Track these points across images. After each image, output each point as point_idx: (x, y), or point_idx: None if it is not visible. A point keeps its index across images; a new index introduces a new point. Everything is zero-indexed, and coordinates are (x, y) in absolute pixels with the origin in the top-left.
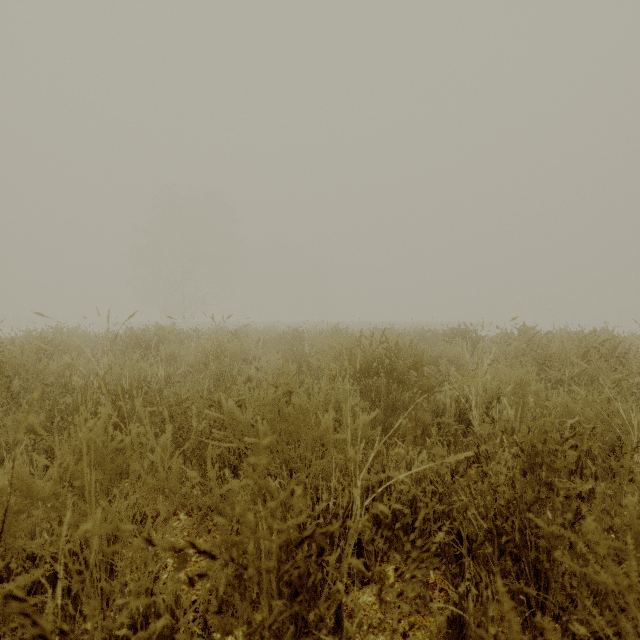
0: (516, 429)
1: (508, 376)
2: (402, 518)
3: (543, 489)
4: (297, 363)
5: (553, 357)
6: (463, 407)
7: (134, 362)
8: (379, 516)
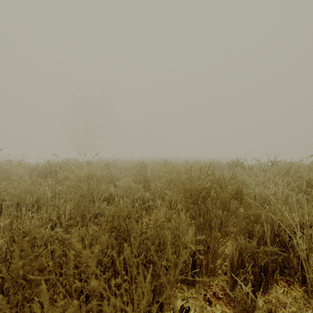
0: None
1: None
2: None
3: None
4: (142, 184)
5: None
6: (276, 229)
7: (26, 186)
8: None
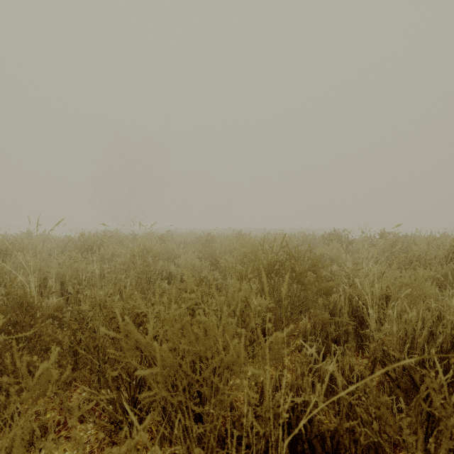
0: (417, 332)
1: (398, 277)
2: (320, 449)
3: (451, 396)
4: (209, 261)
5: (422, 258)
6: (355, 304)
7: (72, 262)
8: (293, 442)
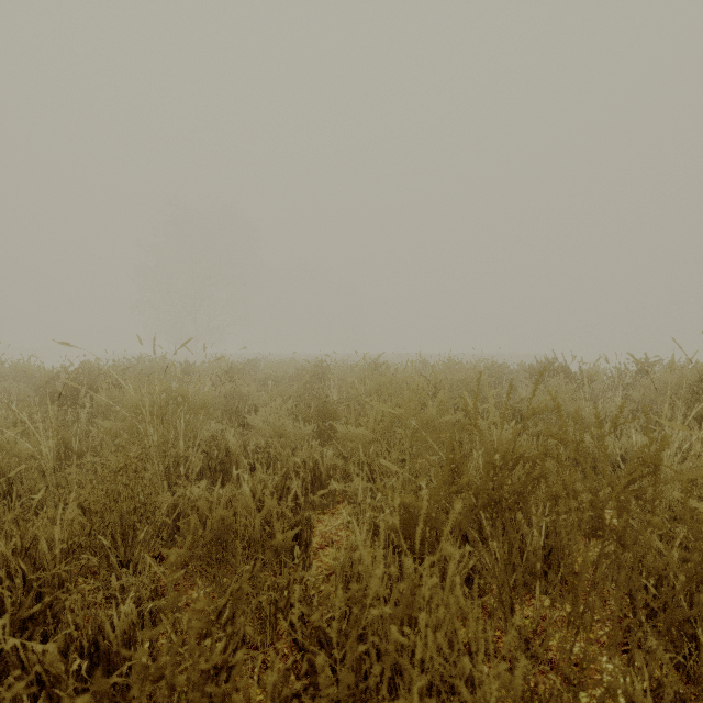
0: None
1: None
2: None
3: None
4: (314, 422)
5: None
6: None
7: None
8: None
